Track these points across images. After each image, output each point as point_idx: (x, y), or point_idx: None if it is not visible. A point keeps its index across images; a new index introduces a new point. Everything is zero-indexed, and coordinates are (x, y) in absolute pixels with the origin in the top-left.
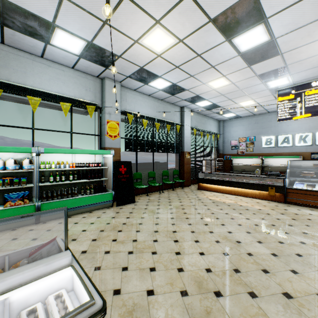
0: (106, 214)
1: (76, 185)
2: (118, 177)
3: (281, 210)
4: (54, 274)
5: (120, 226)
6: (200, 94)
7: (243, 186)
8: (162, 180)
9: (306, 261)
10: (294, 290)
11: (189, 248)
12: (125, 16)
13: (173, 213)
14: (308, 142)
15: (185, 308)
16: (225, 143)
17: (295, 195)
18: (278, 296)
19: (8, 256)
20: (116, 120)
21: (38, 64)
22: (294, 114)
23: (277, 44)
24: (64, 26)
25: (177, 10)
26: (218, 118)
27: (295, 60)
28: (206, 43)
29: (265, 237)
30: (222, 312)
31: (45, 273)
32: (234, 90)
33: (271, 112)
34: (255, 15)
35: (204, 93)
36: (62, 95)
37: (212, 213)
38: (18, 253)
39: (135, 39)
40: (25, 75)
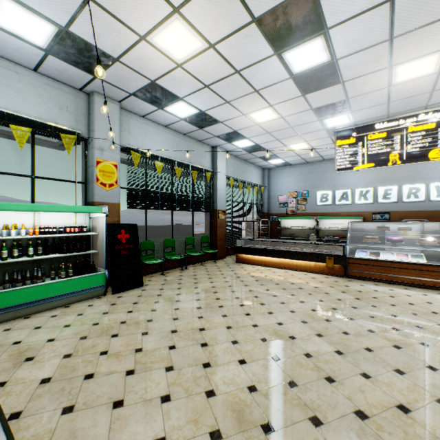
0: (94, 309)
1: (41, 262)
2: (115, 248)
3: (342, 288)
4: None
5: (117, 327)
6: (239, 130)
7: (294, 256)
8: (186, 251)
9: (378, 357)
10: (369, 405)
11: (224, 355)
12: None
13: (201, 300)
14: (369, 200)
15: None
16: (271, 199)
17: (357, 266)
18: (349, 418)
19: None
20: (112, 161)
21: None
22: (355, 163)
23: (338, 68)
24: None
25: None
26: (262, 165)
27: (359, 92)
28: (248, 55)
29: (325, 327)
30: None
31: None
32: (284, 127)
33: (327, 159)
34: (313, 21)
35: (245, 129)
36: (14, 113)
37: (256, 296)
38: None
39: (142, 33)
40: None
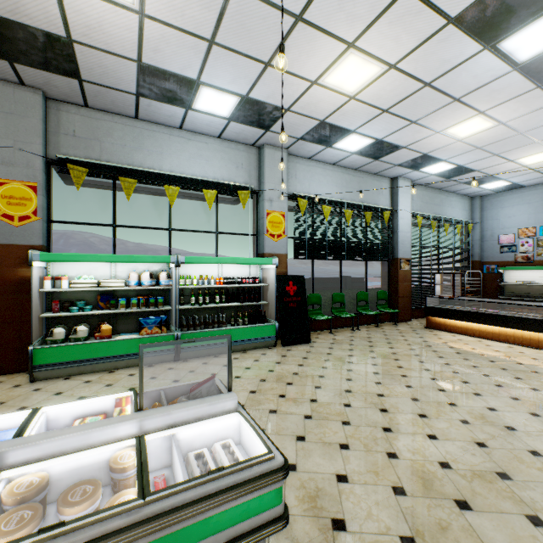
0: (267, 357)
1: (223, 310)
2: (283, 300)
3: None
4: (219, 418)
5: (290, 376)
6: (430, 152)
7: (526, 325)
8: (357, 308)
9: None
10: None
11: (408, 425)
12: (299, 48)
13: (378, 365)
14: None
15: (401, 513)
16: (485, 241)
17: None
18: None
19: (163, 391)
20: (280, 211)
21: (176, 139)
22: None
23: None
24: (212, 81)
25: (386, 19)
26: (469, 192)
27: None
28: (442, 62)
29: None
30: (471, 533)
31: (209, 414)
32: (506, 135)
33: None
34: None
35: (439, 149)
36: (205, 178)
37: (455, 372)
38: (172, 390)
39: (313, 78)
40: (161, 157)
